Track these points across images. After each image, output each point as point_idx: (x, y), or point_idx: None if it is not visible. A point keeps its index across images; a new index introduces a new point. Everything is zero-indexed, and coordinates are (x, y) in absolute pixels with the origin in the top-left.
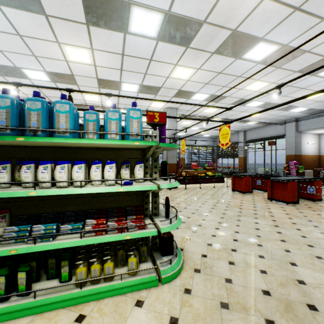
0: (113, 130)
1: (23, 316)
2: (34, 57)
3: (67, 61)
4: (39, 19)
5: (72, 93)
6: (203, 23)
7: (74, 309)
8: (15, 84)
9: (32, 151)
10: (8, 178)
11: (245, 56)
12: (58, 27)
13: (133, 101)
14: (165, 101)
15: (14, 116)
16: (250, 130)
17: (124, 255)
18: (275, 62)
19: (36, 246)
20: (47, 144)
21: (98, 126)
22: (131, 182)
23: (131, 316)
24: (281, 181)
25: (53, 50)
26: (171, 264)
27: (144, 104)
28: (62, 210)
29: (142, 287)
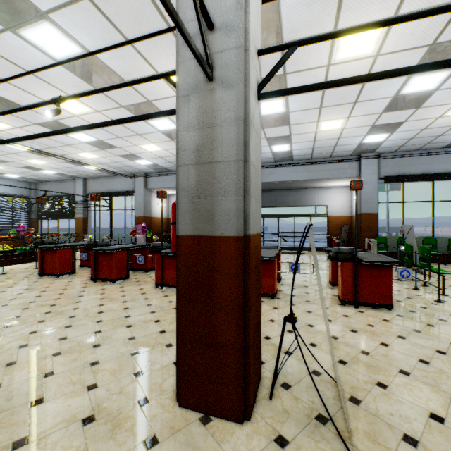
0: None
1: None
2: None
3: None
4: None
5: None
6: None
7: None
8: None
9: None
10: None
11: (25, 33)
12: None
13: None
14: None
15: None
16: (93, 178)
17: None
18: (63, 63)
19: None
20: None
21: None
22: None
23: None
24: (107, 252)
25: None
26: None
27: None
28: None
29: None
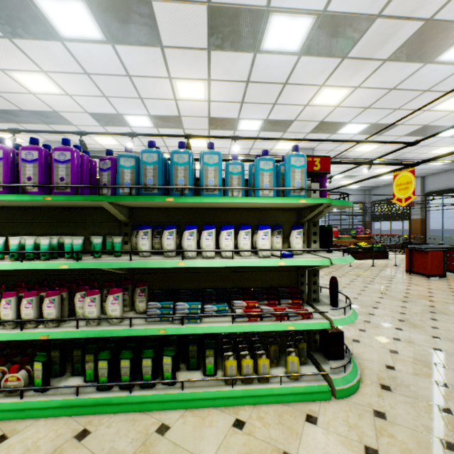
0: (266, 184)
1: (171, 409)
2: (139, 100)
3: (176, 100)
4: (153, 53)
5: (174, 140)
6: (376, 18)
7: (227, 411)
8: (131, 135)
9: (166, 214)
10: (149, 245)
11: (442, 57)
12: (174, 59)
13: (251, 143)
14: (311, 140)
15: (161, 172)
16: (433, 175)
17: (277, 351)
18: None
19: (185, 327)
20: (188, 205)
21: (244, 180)
22: (292, 254)
23: (305, 434)
24: None
25: (162, 88)
26: (346, 372)
27: (265, 146)
28: (198, 286)
29: (309, 398)
